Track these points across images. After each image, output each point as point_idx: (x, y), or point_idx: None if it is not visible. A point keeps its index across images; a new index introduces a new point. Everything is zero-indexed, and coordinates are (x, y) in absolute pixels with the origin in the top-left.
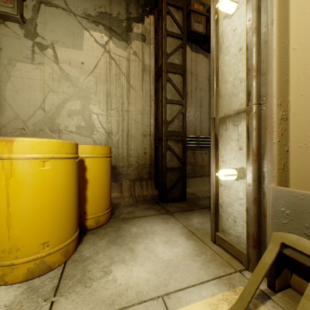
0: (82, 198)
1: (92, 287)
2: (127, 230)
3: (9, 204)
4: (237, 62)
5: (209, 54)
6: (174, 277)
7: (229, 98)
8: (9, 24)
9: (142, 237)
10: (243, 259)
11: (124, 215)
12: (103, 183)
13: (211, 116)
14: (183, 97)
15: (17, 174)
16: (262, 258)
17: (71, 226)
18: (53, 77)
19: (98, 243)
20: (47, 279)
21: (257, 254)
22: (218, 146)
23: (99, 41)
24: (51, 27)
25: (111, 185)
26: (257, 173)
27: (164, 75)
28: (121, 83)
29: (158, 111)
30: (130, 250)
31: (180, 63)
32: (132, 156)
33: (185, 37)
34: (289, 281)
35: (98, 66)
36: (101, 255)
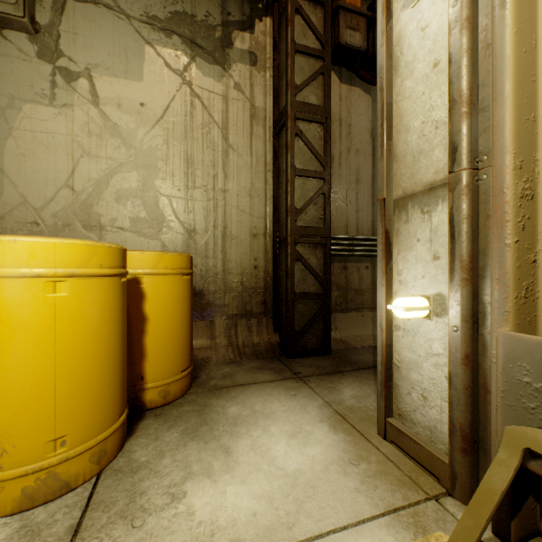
0: (137, 351)
1: (145, 529)
2: (219, 410)
3: None
4: (429, 90)
5: (373, 86)
6: (305, 508)
7: (414, 160)
8: (11, 35)
9: (247, 424)
10: (443, 473)
11: (216, 381)
12: (177, 323)
13: (379, 196)
14: (325, 164)
15: (1, 306)
16: (485, 480)
17: (112, 406)
18: (88, 130)
19: (163, 436)
20: (61, 510)
21: (471, 466)
22: (391, 252)
23: (172, 65)
24: (85, 39)
25: (191, 326)
26: (471, 306)
27: (291, 124)
28: (212, 141)
29: (279, 190)
30: (222, 451)
31: (319, 103)
32: (232, 272)
33: (329, 55)
34: (538, 522)
35: (170, 109)
36: (169, 461)
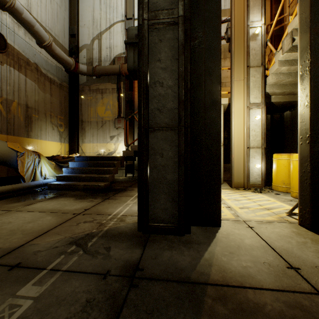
0: None
1: None
2: None
3: (292, 173)
4: None
5: None
6: None
7: None
8: None
9: None
10: None
11: None
12: None
13: None
14: None
15: (293, 165)
16: None
17: None
18: None
19: None
20: None
21: None
22: None
23: None
24: None
25: None
26: None
27: None
28: None
29: None
30: None
31: None
32: None
33: None
34: None
35: None
36: None
